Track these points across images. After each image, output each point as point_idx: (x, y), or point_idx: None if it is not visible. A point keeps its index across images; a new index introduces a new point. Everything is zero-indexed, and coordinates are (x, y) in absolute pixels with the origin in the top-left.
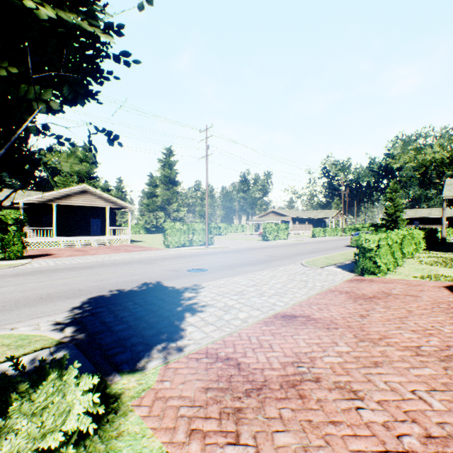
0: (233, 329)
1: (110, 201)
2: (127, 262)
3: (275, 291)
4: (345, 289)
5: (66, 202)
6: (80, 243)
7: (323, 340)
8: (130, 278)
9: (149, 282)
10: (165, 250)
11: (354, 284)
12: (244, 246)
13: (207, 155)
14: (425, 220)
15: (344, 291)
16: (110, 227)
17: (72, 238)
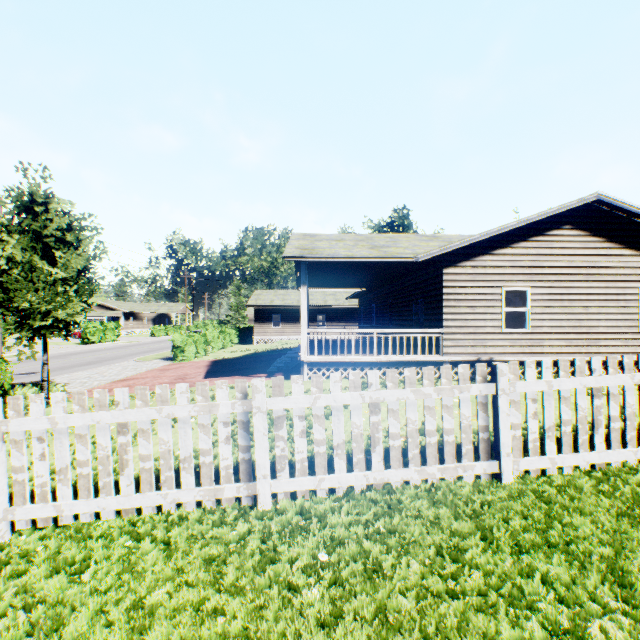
0: (95, 386)
1: None
2: None
3: (115, 374)
4: (162, 368)
5: None
6: None
7: (141, 380)
8: None
9: None
10: None
11: (168, 366)
12: (60, 352)
13: None
14: None
15: (160, 369)
16: None
17: None
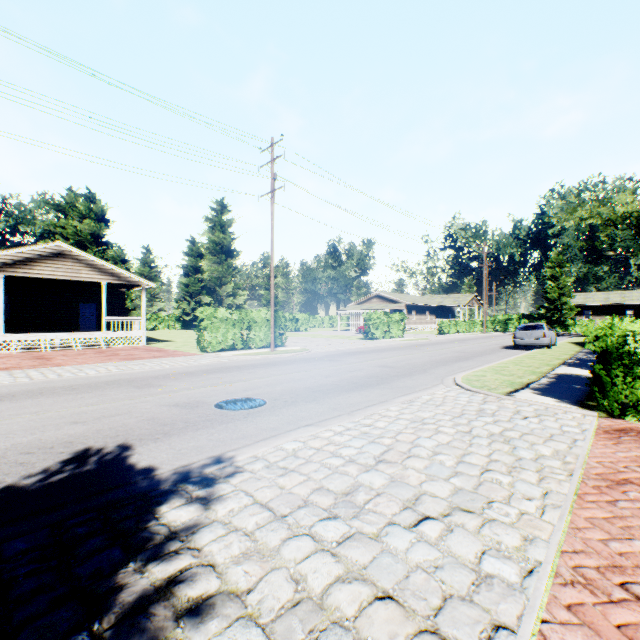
0: None
1: (109, 272)
2: (99, 384)
3: (450, 486)
4: (639, 471)
5: (23, 272)
6: (49, 345)
7: None
8: (59, 433)
9: (98, 447)
10: (197, 356)
11: None
12: (337, 349)
13: (273, 190)
14: (601, 309)
15: None
16: (109, 317)
17: (35, 335)
